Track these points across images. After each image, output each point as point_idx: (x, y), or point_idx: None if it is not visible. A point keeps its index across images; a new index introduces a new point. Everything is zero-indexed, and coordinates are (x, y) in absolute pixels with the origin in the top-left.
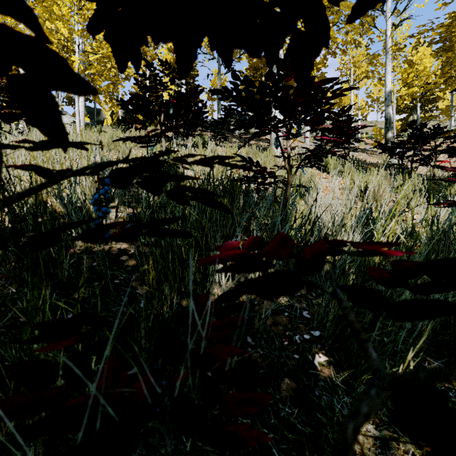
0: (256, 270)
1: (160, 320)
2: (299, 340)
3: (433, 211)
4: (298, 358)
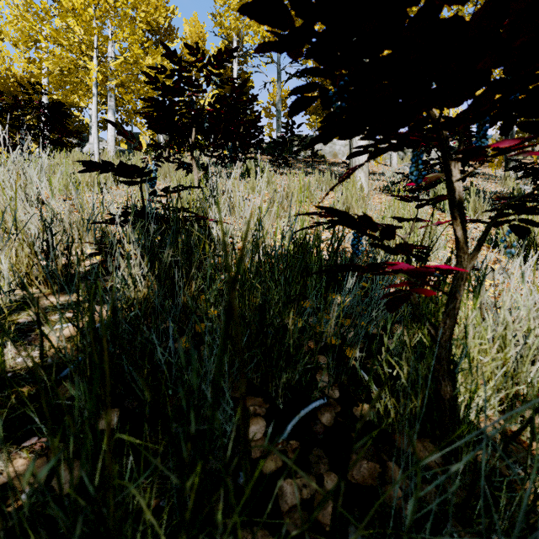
0: None
1: None
2: None
3: None
4: None
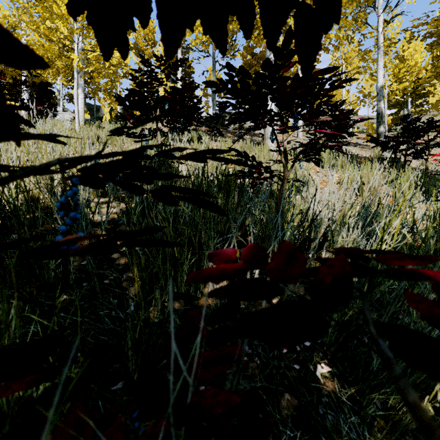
0: (259, 297)
1: (147, 333)
2: (299, 348)
3: (429, 205)
4: (298, 368)
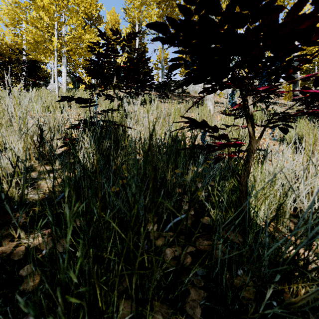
0: None
1: None
2: None
3: None
4: None
